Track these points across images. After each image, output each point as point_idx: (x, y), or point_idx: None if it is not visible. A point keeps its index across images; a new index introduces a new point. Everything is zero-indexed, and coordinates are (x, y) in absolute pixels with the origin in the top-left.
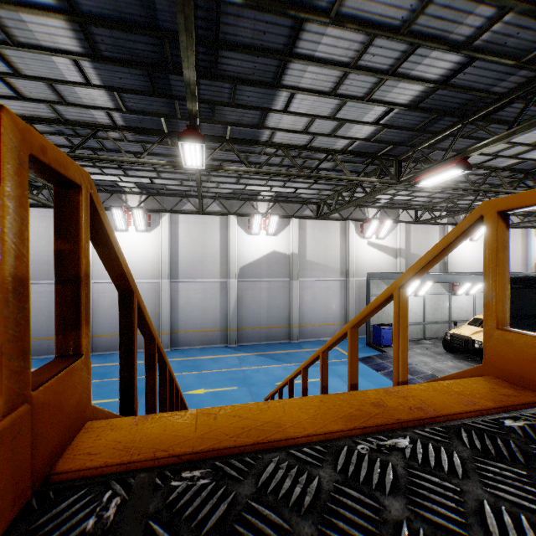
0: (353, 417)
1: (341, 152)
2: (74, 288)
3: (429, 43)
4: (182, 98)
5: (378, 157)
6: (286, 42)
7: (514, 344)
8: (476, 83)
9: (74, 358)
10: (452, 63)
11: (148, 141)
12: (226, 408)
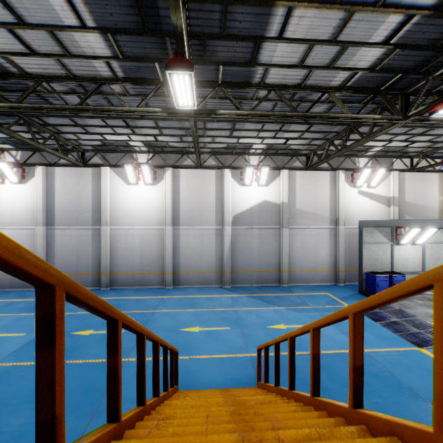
0: None
1: (338, 89)
2: None
3: None
4: (172, 33)
5: (380, 92)
6: None
7: None
8: None
9: None
10: None
11: (147, 93)
12: None
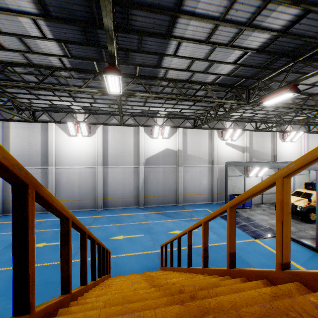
0: None
1: (210, 84)
2: None
3: None
4: (106, 47)
5: (234, 87)
6: (176, 2)
7: None
8: (306, 31)
9: None
10: (292, 16)
11: (87, 78)
12: None
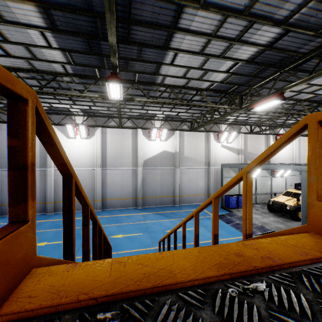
0: (222, 265)
1: (205, 90)
2: (22, 173)
3: (261, 20)
4: (108, 56)
5: (228, 93)
6: (172, 20)
7: None
8: (289, 46)
9: (22, 223)
10: (275, 33)
11: (88, 83)
12: (132, 257)
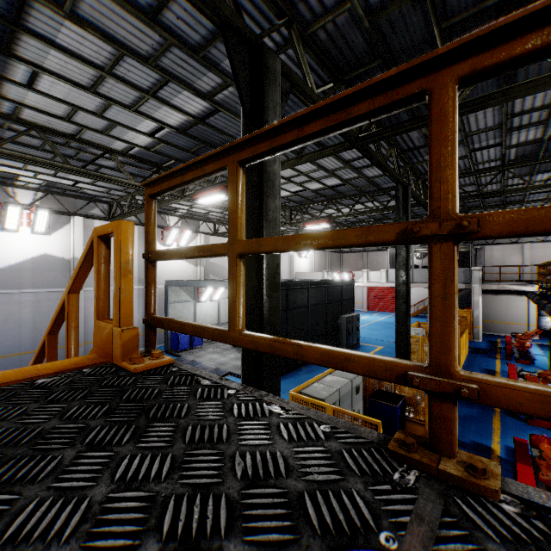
0: None
1: (121, 154)
2: None
3: (177, 82)
4: None
5: (163, 168)
6: (9, 9)
7: (101, 329)
8: (226, 129)
9: None
10: (203, 106)
11: None
12: None
